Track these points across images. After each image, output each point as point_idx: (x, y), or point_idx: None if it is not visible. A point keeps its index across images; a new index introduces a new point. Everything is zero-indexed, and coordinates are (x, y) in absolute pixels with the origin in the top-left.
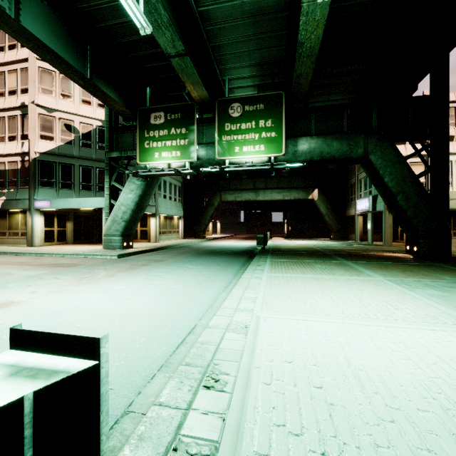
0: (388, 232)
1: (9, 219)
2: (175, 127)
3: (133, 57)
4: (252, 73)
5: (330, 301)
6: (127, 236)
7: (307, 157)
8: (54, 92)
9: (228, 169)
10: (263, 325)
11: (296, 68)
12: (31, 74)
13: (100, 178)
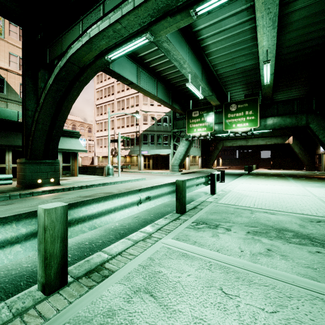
0: None
1: (131, 158)
2: (203, 117)
3: (186, 91)
4: (242, 87)
5: (263, 183)
6: (180, 166)
7: (272, 127)
8: (147, 104)
9: (229, 136)
10: (241, 184)
11: (262, 91)
12: (140, 98)
13: (164, 139)
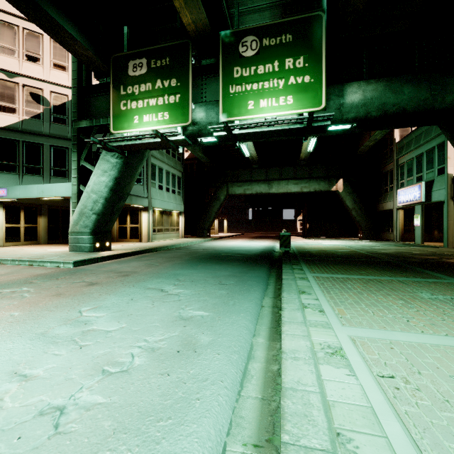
0: (453, 229)
1: None
2: (162, 78)
3: None
4: (272, 0)
5: None
6: (102, 235)
7: (360, 113)
8: (16, 51)
9: (238, 131)
10: None
11: None
12: None
13: None
